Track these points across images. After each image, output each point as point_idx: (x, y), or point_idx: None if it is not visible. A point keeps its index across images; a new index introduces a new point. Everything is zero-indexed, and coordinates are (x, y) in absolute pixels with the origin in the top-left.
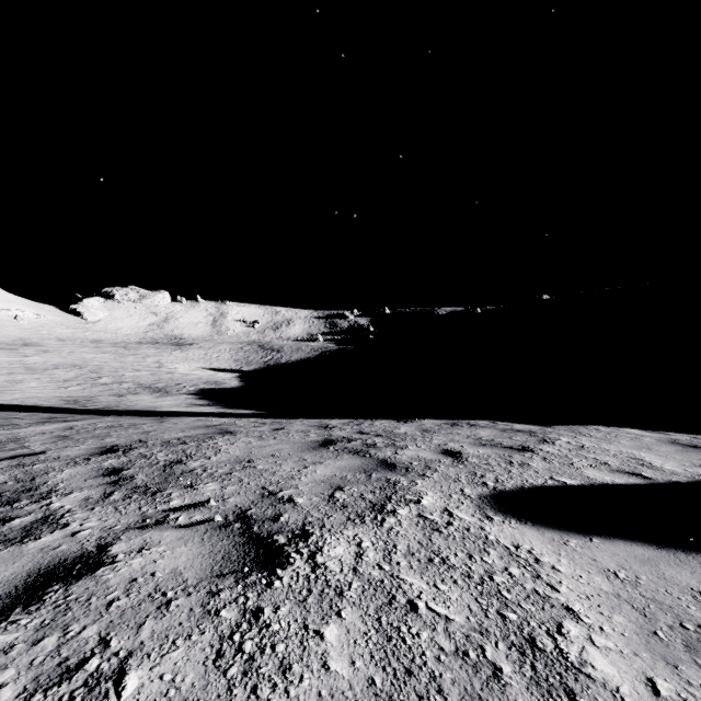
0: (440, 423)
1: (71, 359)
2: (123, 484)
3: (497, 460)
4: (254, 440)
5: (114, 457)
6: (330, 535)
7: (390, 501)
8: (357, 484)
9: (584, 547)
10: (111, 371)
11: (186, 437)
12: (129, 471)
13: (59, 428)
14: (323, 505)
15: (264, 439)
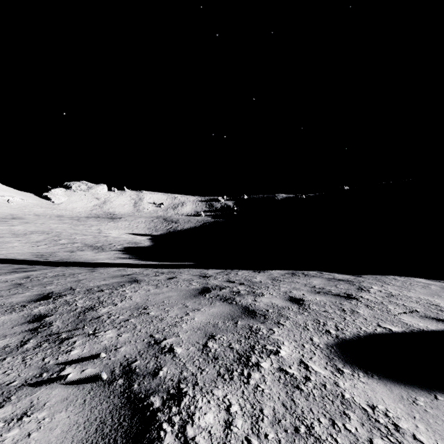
0: (283, 273)
1: (42, 228)
2: (40, 331)
3: (332, 307)
4: (152, 288)
5: (44, 304)
6: (201, 395)
7: (254, 351)
8: (226, 332)
9: (433, 406)
10: (67, 236)
11: (105, 285)
12: (51, 318)
13: (19, 277)
14: (198, 356)
15: (159, 287)
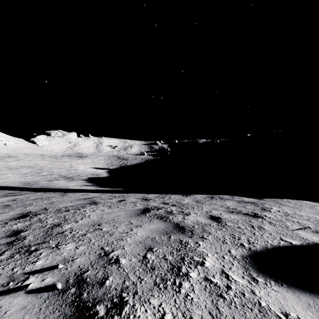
0: (205, 197)
1: (29, 163)
2: (15, 244)
3: (244, 224)
4: (106, 209)
5: (22, 221)
6: (140, 304)
7: (184, 262)
8: (162, 245)
9: None
10: (47, 169)
11: (71, 206)
12: (25, 232)
13: (8, 200)
14: (138, 267)
15: (112, 208)
